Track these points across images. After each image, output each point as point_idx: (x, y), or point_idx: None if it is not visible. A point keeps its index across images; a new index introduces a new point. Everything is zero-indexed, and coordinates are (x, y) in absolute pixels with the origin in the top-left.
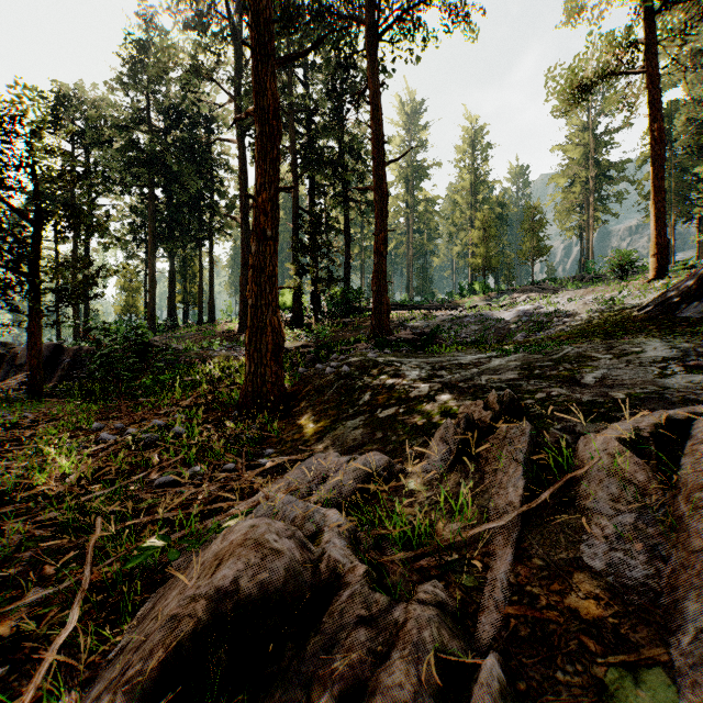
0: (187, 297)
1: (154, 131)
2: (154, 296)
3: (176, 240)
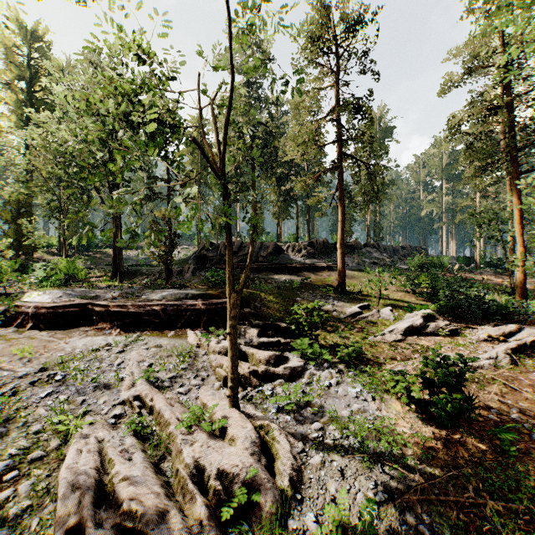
0: None
1: None
2: None
3: None
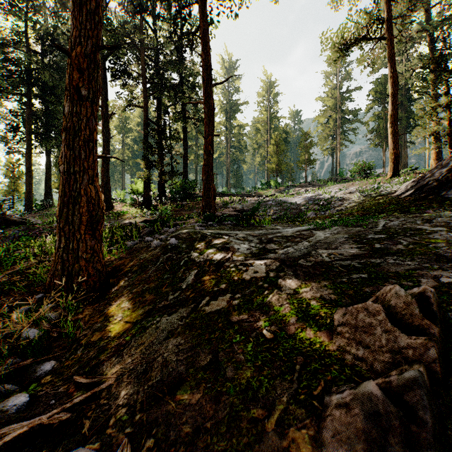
0: None
1: (31, 52)
2: (30, 181)
3: (50, 139)
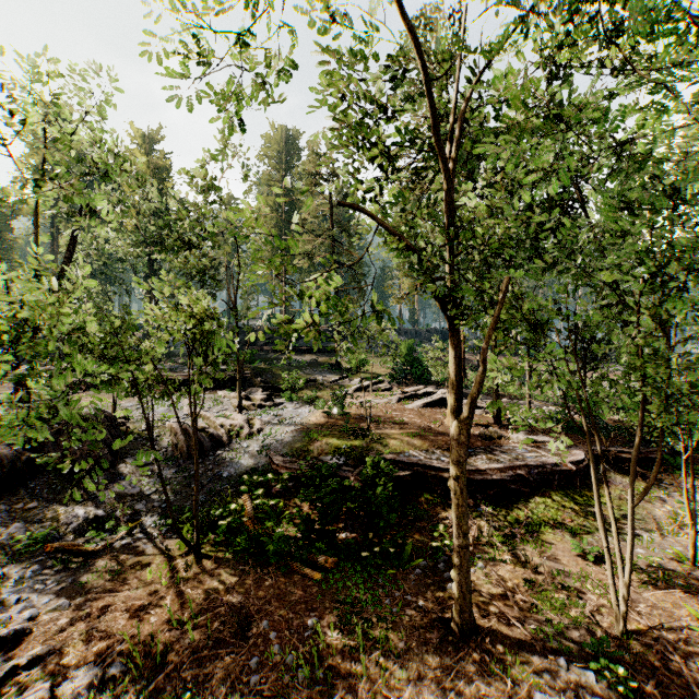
0: None
1: None
2: None
3: None
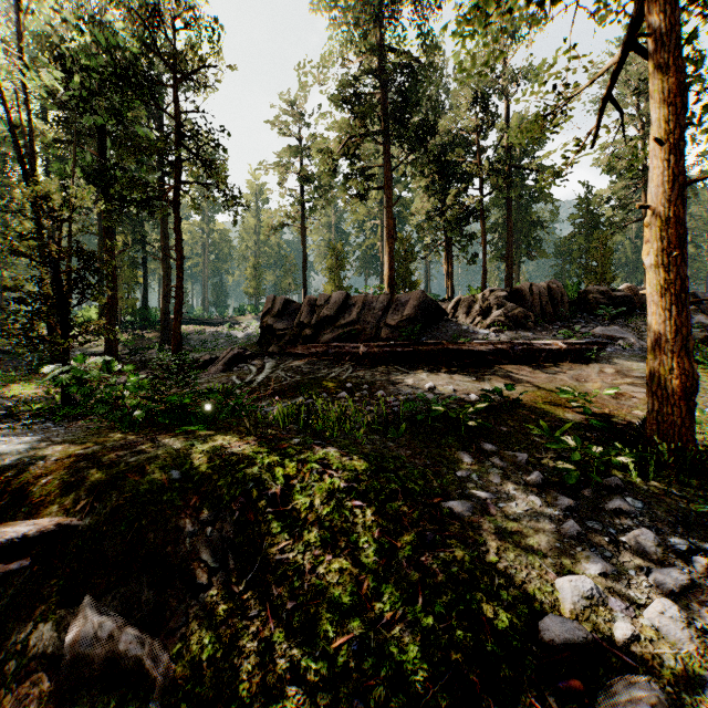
0: None
1: None
2: None
3: None
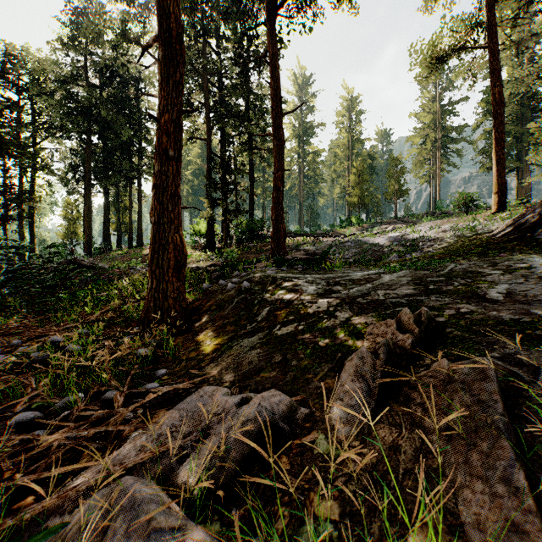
0: (120, 225)
1: (90, 87)
2: (90, 224)
3: (109, 177)
